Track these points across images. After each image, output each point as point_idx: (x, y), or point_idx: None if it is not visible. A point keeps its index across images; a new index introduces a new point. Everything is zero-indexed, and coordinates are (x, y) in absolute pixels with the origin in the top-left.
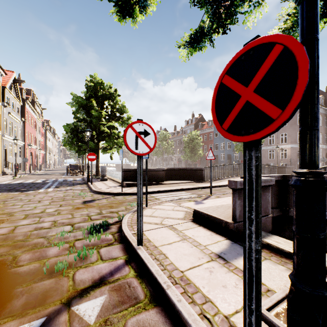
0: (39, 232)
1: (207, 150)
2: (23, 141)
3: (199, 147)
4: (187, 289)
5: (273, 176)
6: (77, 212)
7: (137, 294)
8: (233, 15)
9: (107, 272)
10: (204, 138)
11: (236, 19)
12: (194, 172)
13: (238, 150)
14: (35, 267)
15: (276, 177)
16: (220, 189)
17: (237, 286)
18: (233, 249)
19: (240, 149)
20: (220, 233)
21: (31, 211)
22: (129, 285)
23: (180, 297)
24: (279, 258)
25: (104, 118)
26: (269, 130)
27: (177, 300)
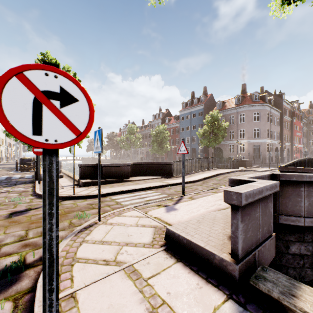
0: None
1: (173, 144)
2: None
3: (166, 141)
4: None
5: (264, 175)
6: None
7: None
8: None
9: None
10: (170, 132)
11: None
12: (162, 167)
13: (203, 144)
14: None
15: (266, 177)
16: (191, 186)
17: None
18: None
19: (205, 144)
20: (212, 280)
21: None
22: None
23: None
24: None
25: None
26: None
27: None
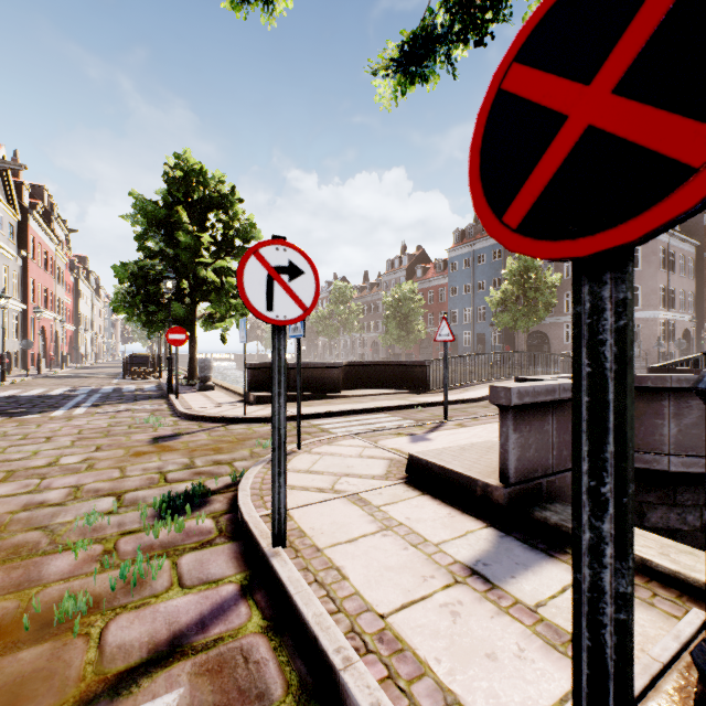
0: (33, 516)
1: (434, 324)
2: (24, 302)
3: (416, 317)
4: (395, 668)
5: None
6: (135, 464)
7: (265, 682)
8: (500, 1)
9: (192, 621)
10: (427, 299)
11: (508, 10)
12: (407, 372)
13: (501, 325)
14: (4, 612)
15: None
16: (465, 408)
17: (524, 656)
18: (504, 552)
19: (506, 323)
20: (471, 512)
21: (25, 463)
22: (245, 656)
23: (377, 693)
24: None
25: (207, 251)
26: (673, 205)
27: (370, 704)
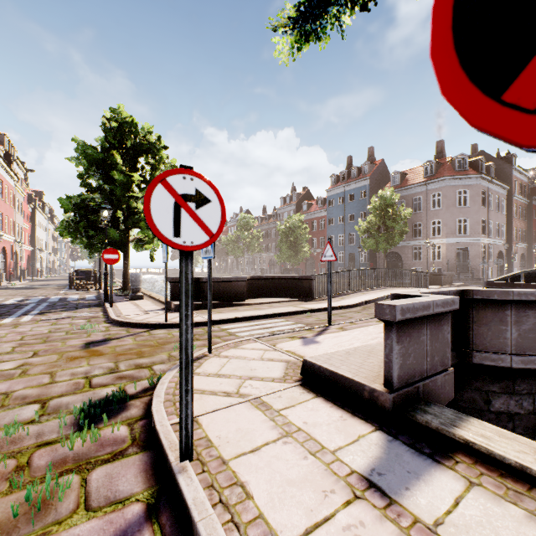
0: None
1: (316, 246)
2: None
3: (303, 241)
4: None
5: (447, 291)
6: (65, 369)
7: None
8: None
9: None
10: (311, 227)
11: None
12: (297, 284)
13: (367, 247)
14: None
15: (451, 294)
16: (343, 313)
17: None
18: (395, 459)
19: (371, 246)
20: (360, 414)
21: None
22: None
23: None
24: (498, 479)
25: (138, 188)
26: None
27: None
